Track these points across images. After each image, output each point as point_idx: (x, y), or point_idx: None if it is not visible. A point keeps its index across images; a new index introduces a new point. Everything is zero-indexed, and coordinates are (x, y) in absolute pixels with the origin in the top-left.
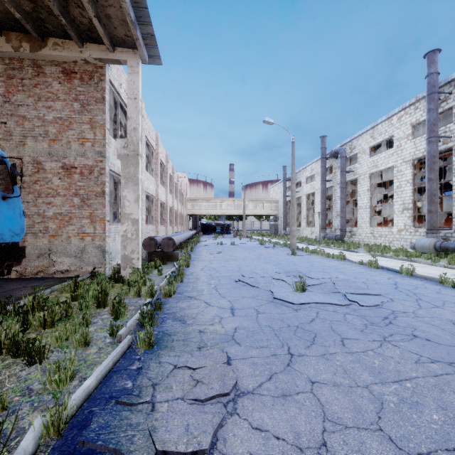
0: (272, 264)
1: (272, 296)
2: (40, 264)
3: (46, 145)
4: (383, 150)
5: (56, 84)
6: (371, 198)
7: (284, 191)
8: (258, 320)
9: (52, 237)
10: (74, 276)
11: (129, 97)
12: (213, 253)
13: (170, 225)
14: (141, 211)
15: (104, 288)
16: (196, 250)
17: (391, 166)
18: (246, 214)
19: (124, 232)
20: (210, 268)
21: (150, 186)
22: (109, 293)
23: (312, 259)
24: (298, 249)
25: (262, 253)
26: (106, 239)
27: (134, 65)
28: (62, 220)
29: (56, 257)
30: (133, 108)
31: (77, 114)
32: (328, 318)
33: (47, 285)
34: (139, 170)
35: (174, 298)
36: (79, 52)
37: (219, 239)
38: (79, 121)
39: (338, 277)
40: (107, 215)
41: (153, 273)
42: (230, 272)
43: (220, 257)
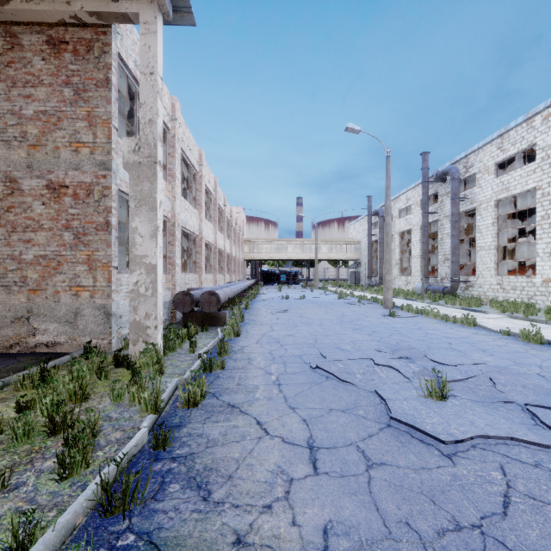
0: (365, 333)
1: (385, 408)
2: (15, 333)
3: (24, 153)
4: (511, 169)
5: (38, 61)
6: (498, 235)
7: (369, 229)
8: (375, 497)
9: (33, 293)
10: (64, 351)
11: (141, 71)
12: (276, 312)
13: (221, 272)
14: (175, 254)
15: (82, 387)
16: (253, 307)
17: (531, 188)
18: (318, 259)
19: (133, 286)
20: (271, 339)
21: (190, 220)
22: (96, 391)
23: (423, 325)
24: (394, 306)
25: (345, 313)
26: (113, 295)
27: (150, 21)
28: (47, 266)
29: (38, 323)
30: (148, 89)
31: (68, 105)
32: (539, 493)
33: (12, 369)
34: (158, 187)
35: (202, 410)
36: (66, 3)
37: (284, 290)
38: (71, 117)
39: (486, 362)
40: (114, 259)
41: (184, 347)
42: (302, 348)
43: (285, 319)
